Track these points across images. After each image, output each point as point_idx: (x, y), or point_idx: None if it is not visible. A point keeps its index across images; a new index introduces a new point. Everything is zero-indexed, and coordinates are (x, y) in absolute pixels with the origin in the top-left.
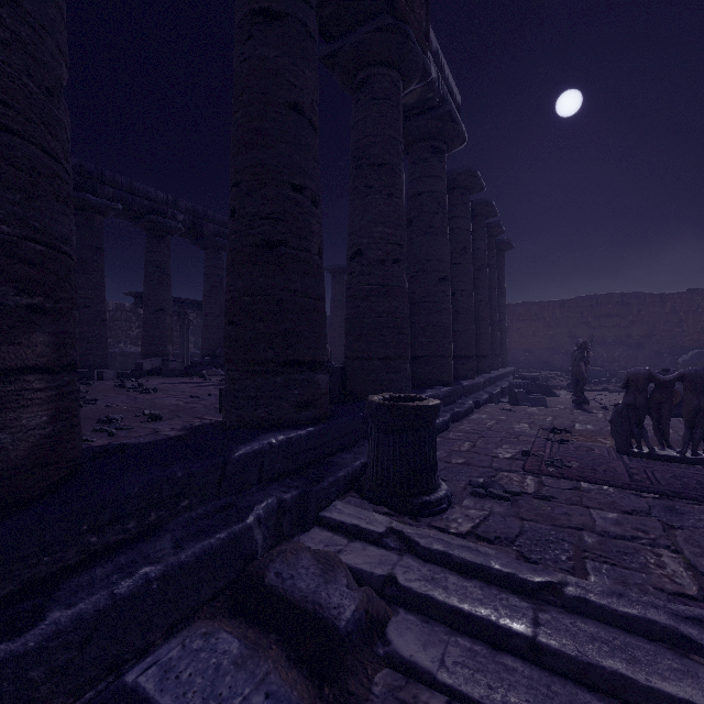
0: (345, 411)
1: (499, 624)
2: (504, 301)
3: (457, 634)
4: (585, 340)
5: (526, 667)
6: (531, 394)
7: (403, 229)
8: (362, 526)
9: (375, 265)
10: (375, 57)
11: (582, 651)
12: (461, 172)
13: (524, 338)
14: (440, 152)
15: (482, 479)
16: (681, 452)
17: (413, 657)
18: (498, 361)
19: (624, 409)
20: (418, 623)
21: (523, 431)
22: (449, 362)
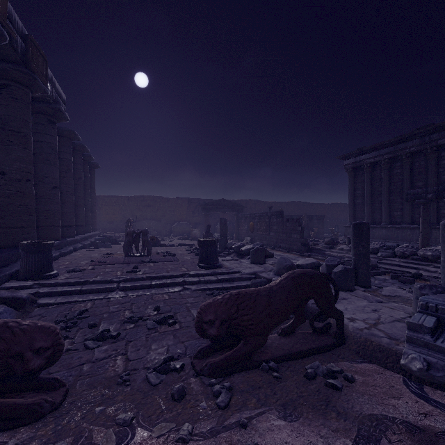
0: (3, 251)
1: (72, 290)
2: (95, 196)
3: (60, 296)
4: (129, 218)
5: (78, 295)
6: (105, 243)
7: (32, 165)
8: (22, 285)
9: (15, 181)
10: (15, 79)
11: (91, 288)
12: (66, 130)
13: (109, 215)
14: (53, 122)
15: (72, 268)
16: (141, 253)
17: (47, 302)
18: (91, 228)
19: (126, 242)
20: (48, 298)
21: (95, 256)
22: (59, 229)
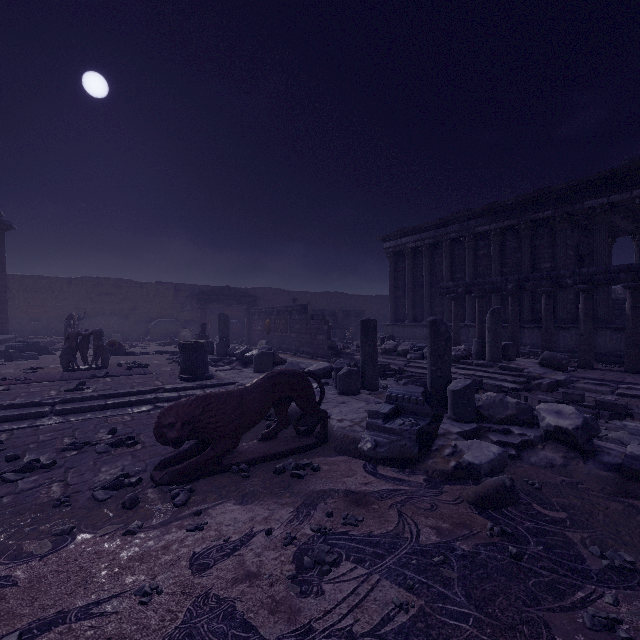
0: None
1: None
2: (5, 276)
3: None
4: (72, 313)
5: None
6: (26, 352)
7: None
8: None
9: None
10: None
11: (7, 414)
12: None
13: (32, 308)
14: None
15: None
16: (91, 365)
17: None
18: None
19: (66, 350)
20: None
21: (8, 372)
22: None
